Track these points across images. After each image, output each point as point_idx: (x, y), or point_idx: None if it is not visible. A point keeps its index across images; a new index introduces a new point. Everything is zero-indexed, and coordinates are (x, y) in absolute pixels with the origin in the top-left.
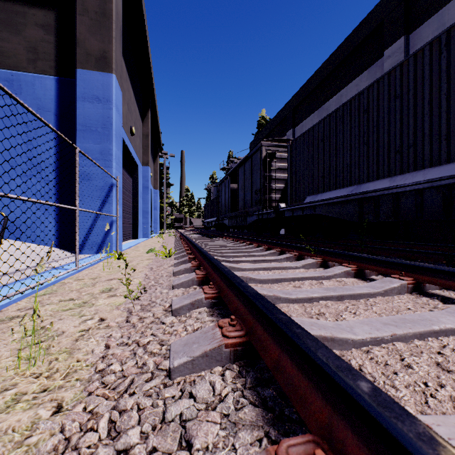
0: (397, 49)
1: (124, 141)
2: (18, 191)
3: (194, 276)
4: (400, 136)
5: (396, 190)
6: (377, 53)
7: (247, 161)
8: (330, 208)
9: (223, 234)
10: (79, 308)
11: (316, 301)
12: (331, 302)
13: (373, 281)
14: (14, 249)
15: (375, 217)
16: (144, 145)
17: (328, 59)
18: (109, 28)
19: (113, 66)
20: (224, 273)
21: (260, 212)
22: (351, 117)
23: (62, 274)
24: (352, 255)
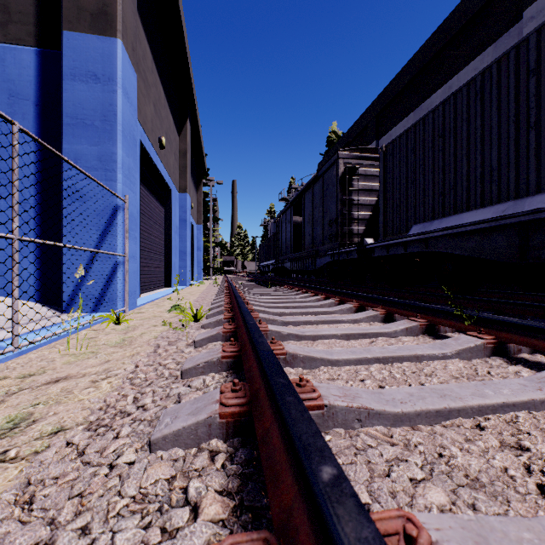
0: None
1: (148, 154)
2: None
3: (213, 412)
4: None
5: None
6: (510, 17)
7: (316, 181)
8: (458, 242)
9: (284, 282)
10: None
11: None
12: None
13: None
14: None
15: None
16: (181, 165)
17: (429, 38)
18: None
19: (118, 27)
20: (320, 516)
21: (336, 252)
22: (500, 88)
23: None
24: None
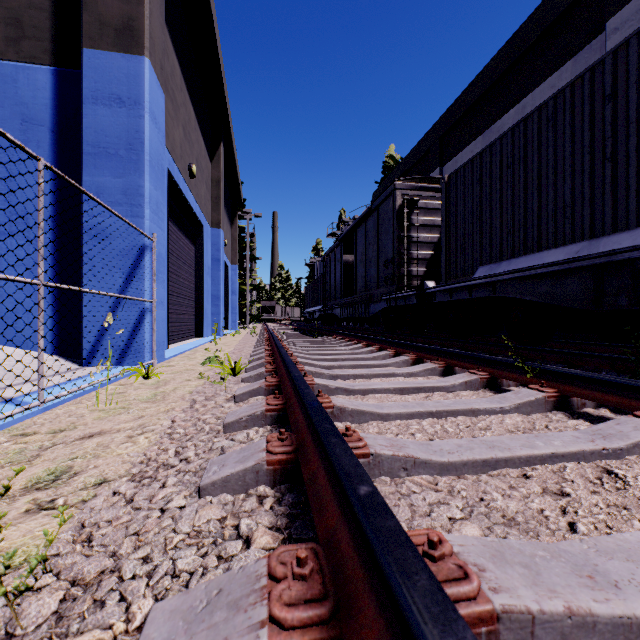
0: (633, 14)
1: (176, 185)
2: None
3: (260, 460)
4: None
5: None
6: (592, 28)
7: (370, 215)
8: (528, 286)
9: (333, 331)
10: None
11: None
12: None
13: None
14: None
15: (634, 301)
16: (214, 196)
17: (500, 50)
18: None
19: (145, 43)
20: (356, 517)
21: (392, 296)
22: (574, 115)
23: None
24: None
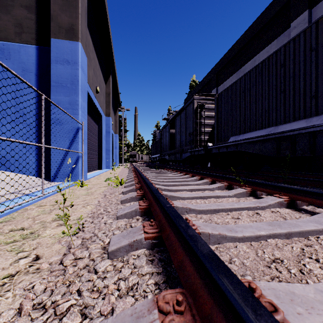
0: (302, 21)
1: (90, 97)
2: (7, 133)
3: (137, 207)
4: (316, 83)
5: (313, 129)
6: (285, 26)
7: (182, 111)
8: (251, 146)
9: (164, 167)
10: (22, 241)
11: (264, 240)
12: (280, 241)
13: (308, 212)
14: (1, 178)
15: (291, 153)
16: (107, 101)
17: (244, 33)
18: (76, 7)
19: (79, 36)
20: (165, 210)
21: (193, 150)
22: (269, 71)
23: (27, 201)
24: (282, 186)
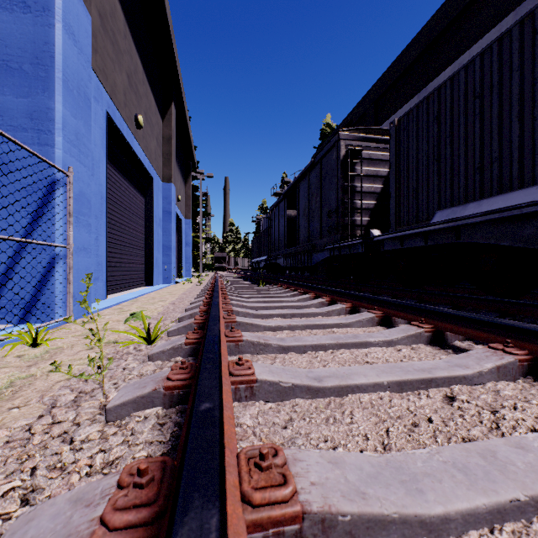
0: None
1: (118, 131)
2: None
3: None
4: None
5: None
6: None
7: (312, 169)
8: (507, 229)
9: (278, 280)
10: None
11: None
12: None
13: None
14: None
15: None
16: (165, 153)
17: (436, 12)
18: None
19: None
20: None
21: (336, 245)
22: None
23: None
24: None
